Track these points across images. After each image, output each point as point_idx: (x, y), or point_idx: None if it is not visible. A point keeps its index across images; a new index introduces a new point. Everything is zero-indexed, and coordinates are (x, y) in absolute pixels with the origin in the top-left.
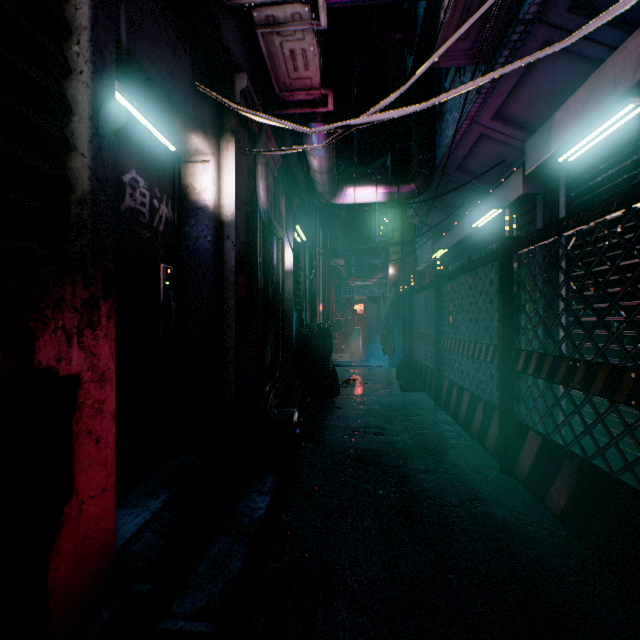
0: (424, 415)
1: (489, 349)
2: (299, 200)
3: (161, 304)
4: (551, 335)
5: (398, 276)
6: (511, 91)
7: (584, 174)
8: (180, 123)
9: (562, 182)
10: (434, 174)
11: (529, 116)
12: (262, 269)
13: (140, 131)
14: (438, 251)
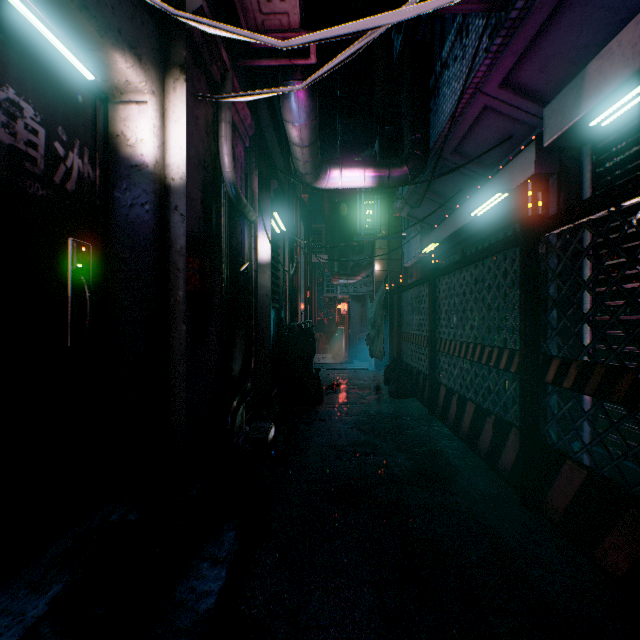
0: (419, 427)
1: (503, 354)
2: (277, 183)
3: (69, 295)
4: (602, 338)
5: (384, 273)
6: (526, 49)
7: (616, 144)
8: (91, 28)
9: (587, 155)
10: (428, 157)
11: (544, 82)
12: (228, 256)
13: (25, 33)
14: (429, 245)
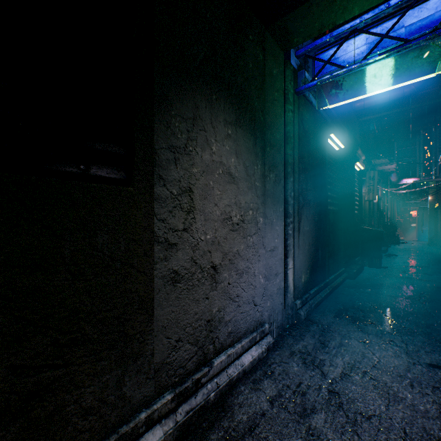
0: (432, 248)
1: None
2: (384, 184)
3: None
4: None
5: (433, 200)
6: None
7: None
8: None
9: None
10: (439, 172)
11: None
12: (378, 209)
13: None
14: None
